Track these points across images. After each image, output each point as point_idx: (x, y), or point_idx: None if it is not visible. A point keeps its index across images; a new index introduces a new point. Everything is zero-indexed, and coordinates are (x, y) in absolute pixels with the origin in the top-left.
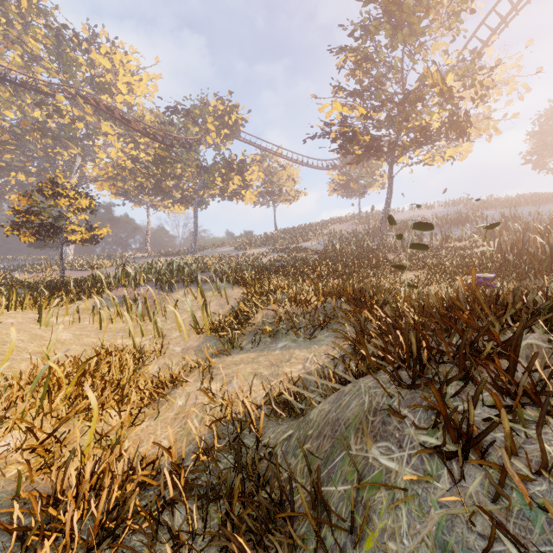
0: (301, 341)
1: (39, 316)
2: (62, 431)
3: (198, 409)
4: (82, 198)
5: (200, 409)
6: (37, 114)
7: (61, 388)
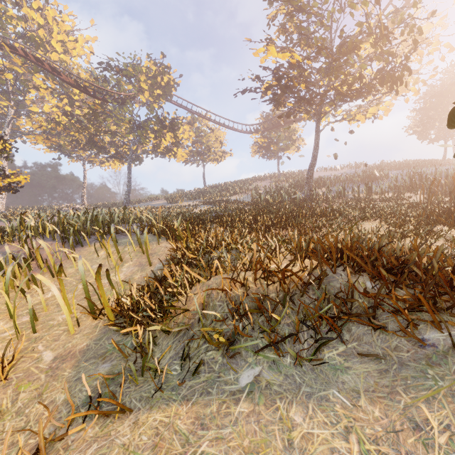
0: (290, 366)
1: None
2: None
3: None
4: None
5: None
6: None
7: None
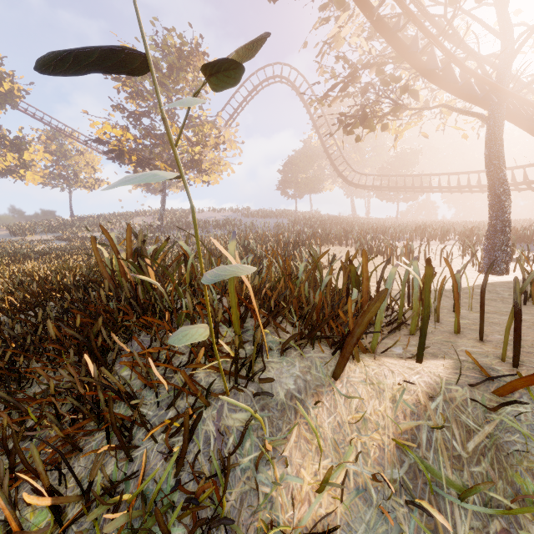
0: None
1: None
2: None
3: None
4: None
5: None
6: None
7: None
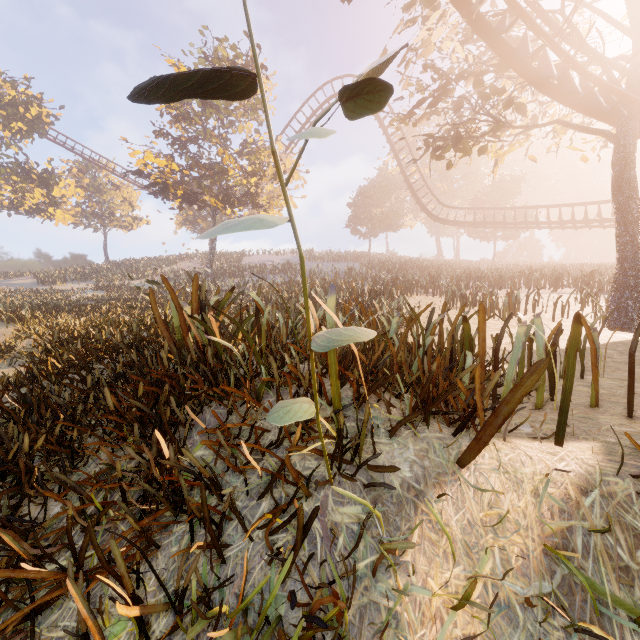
0: None
1: None
2: None
3: None
4: None
5: None
6: None
7: None
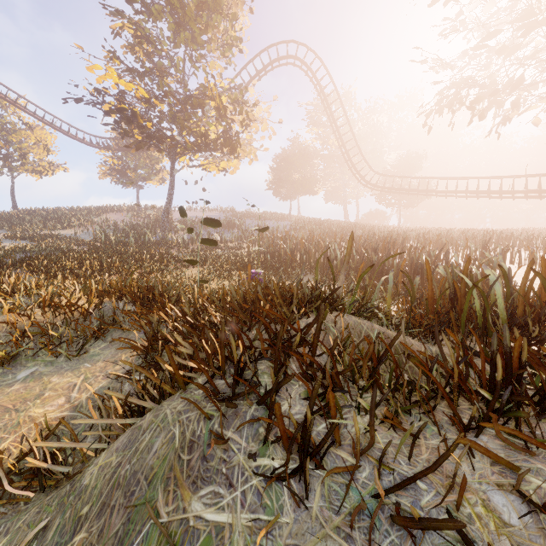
0: (62, 362)
1: None
2: None
3: None
4: None
5: None
6: None
7: None
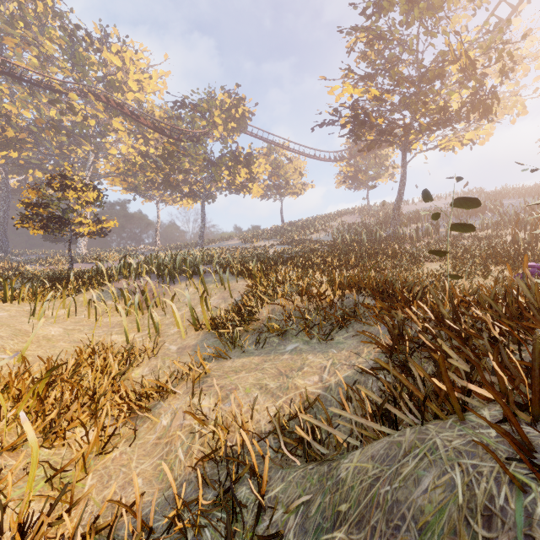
0: (314, 343)
1: (33, 309)
2: (6, 463)
3: (184, 434)
4: (90, 190)
5: (188, 433)
6: (53, 113)
7: (16, 402)
